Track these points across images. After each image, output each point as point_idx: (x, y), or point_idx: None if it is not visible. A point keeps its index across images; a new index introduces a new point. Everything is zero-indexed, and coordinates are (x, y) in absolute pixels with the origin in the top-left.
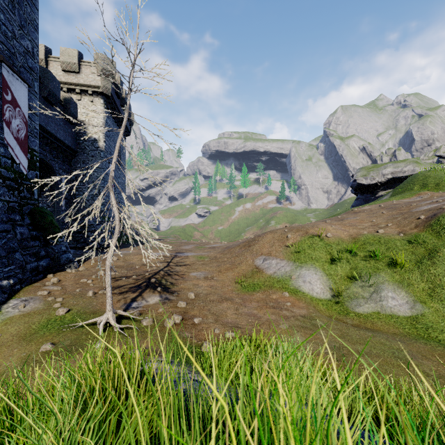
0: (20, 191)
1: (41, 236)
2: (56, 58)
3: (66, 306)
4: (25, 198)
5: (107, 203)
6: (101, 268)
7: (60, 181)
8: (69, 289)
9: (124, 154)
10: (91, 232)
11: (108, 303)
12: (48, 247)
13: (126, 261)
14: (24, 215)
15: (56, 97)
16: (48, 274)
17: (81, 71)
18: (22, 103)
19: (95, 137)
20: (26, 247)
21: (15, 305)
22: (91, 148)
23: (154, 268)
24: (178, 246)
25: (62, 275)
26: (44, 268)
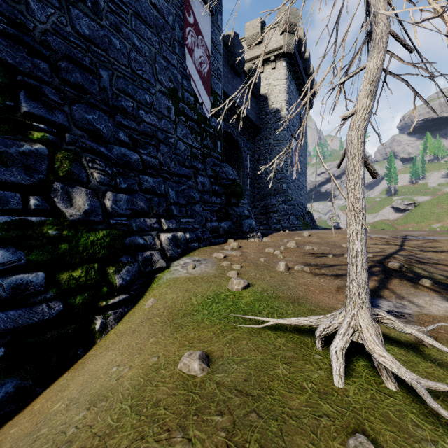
0: (203, 138)
1: (223, 194)
2: (242, 39)
3: (244, 279)
4: (208, 148)
5: (289, 181)
6: (290, 241)
7: (245, 160)
8: (250, 257)
9: (306, 130)
10: (273, 213)
11: (352, 277)
12: (229, 208)
13: (322, 238)
14: (207, 167)
15: (241, 64)
16: (228, 239)
17: (263, 39)
18: (205, 33)
19: (277, 107)
20: (206, 202)
21: (185, 264)
22: (273, 121)
23: (375, 250)
24: (393, 232)
25: (244, 243)
26: (224, 232)
